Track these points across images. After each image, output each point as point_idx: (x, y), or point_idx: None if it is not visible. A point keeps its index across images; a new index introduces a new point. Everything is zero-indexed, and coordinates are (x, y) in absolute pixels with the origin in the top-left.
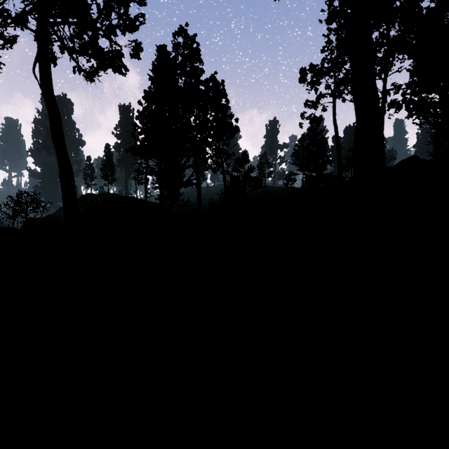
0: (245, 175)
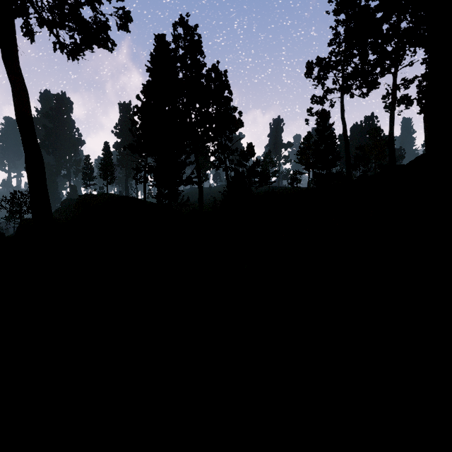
0: (250, 169)
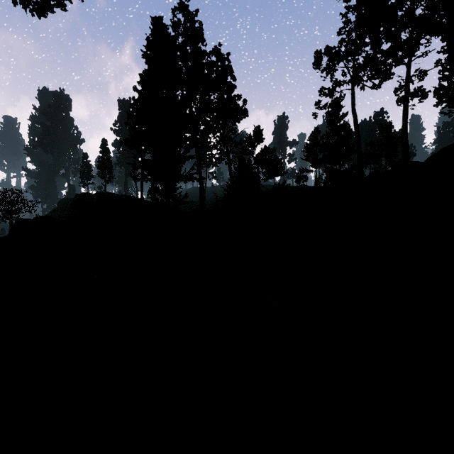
0: (258, 156)
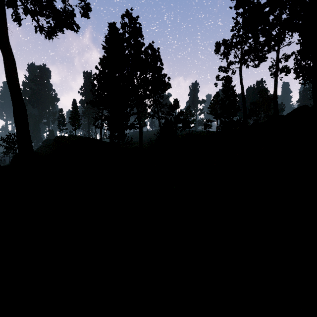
0: (176, 117)
